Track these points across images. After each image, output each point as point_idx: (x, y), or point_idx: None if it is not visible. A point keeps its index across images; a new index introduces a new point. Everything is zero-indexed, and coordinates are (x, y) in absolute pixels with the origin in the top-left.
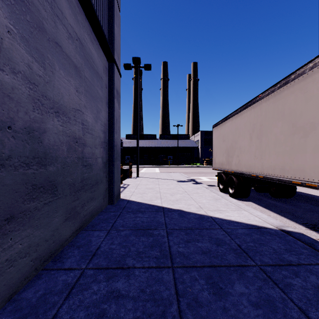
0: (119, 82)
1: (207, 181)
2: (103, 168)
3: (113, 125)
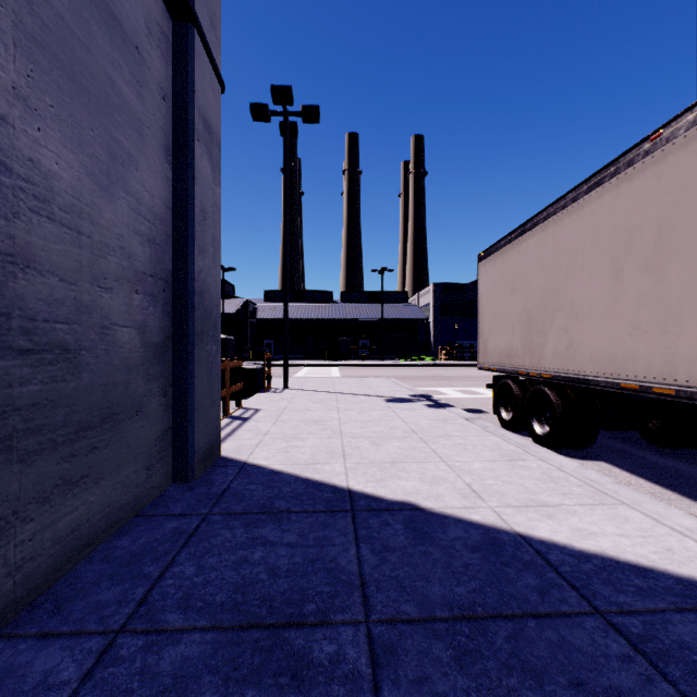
0: (218, 105)
1: (459, 399)
2: (150, 363)
3: (191, 226)
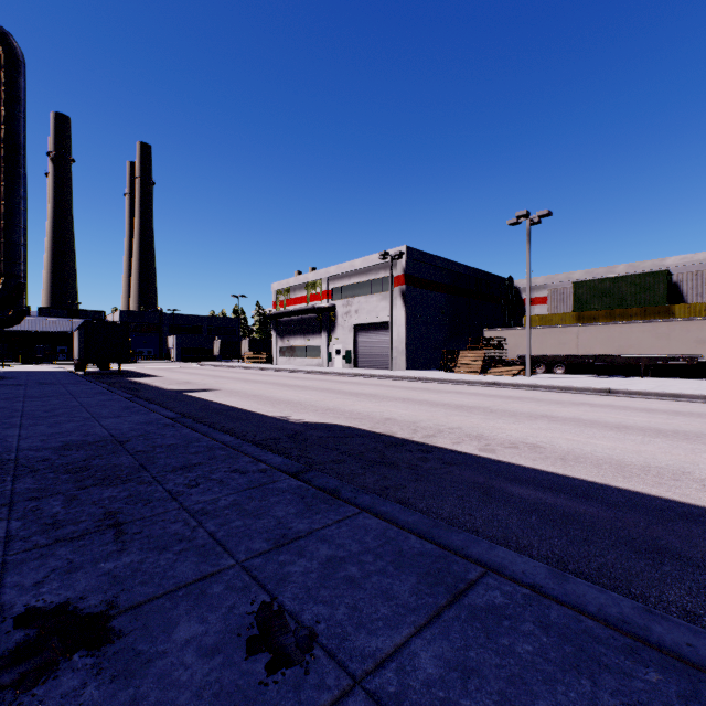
0: None
1: None
2: None
3: None
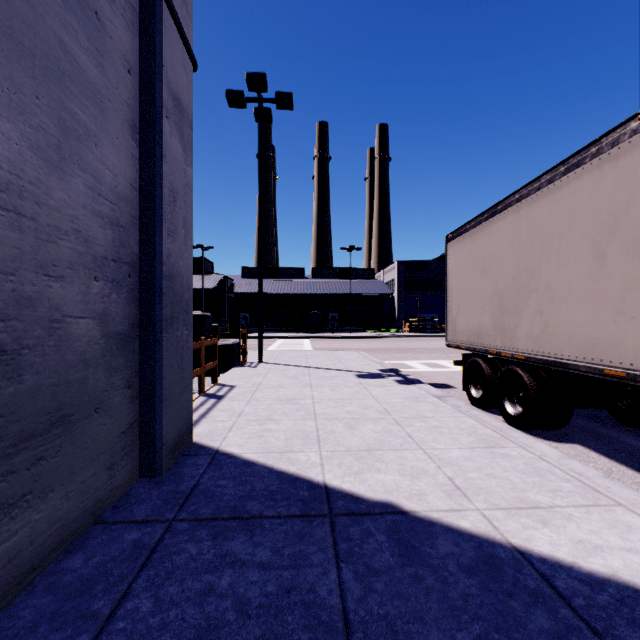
0: (190, 83)
1: (425, 373)
2: (112, 354)
3: (159, 207)
